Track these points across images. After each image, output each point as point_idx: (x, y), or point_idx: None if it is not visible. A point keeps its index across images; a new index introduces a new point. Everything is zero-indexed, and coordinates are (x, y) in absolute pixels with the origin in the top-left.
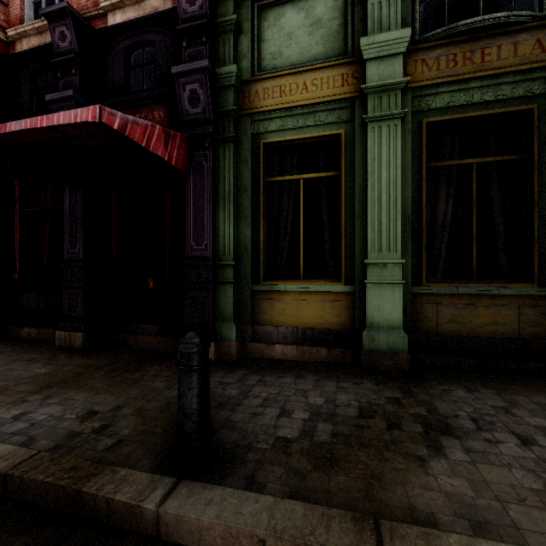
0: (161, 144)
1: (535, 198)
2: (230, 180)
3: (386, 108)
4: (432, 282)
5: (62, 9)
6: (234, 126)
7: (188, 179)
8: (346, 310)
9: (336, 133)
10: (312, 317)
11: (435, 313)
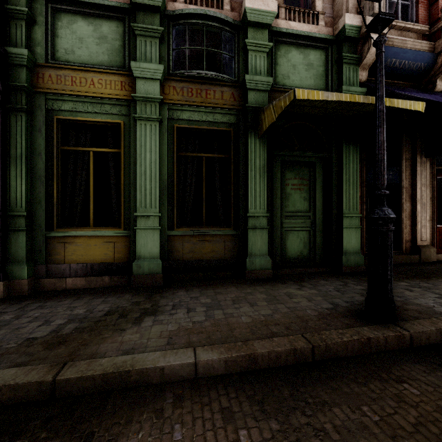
0: None
1: (232, 180)
2: (23, 144)
3: (149, 113)
4: (180, 228)
5: None
6: (27, 99)
7: None
8: (125, 248)
9: (117, 122)
10: (99, 255)
11: (182, 247)
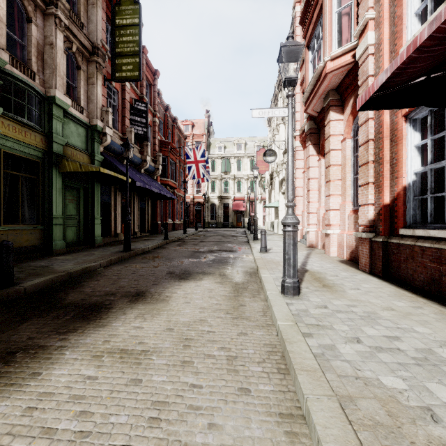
0: None
1: (40, 194)
2: None
3: None
4: (6, 225)
5: None
6: None
7: None
8: None
9: None
10: None
11: (7, 239)
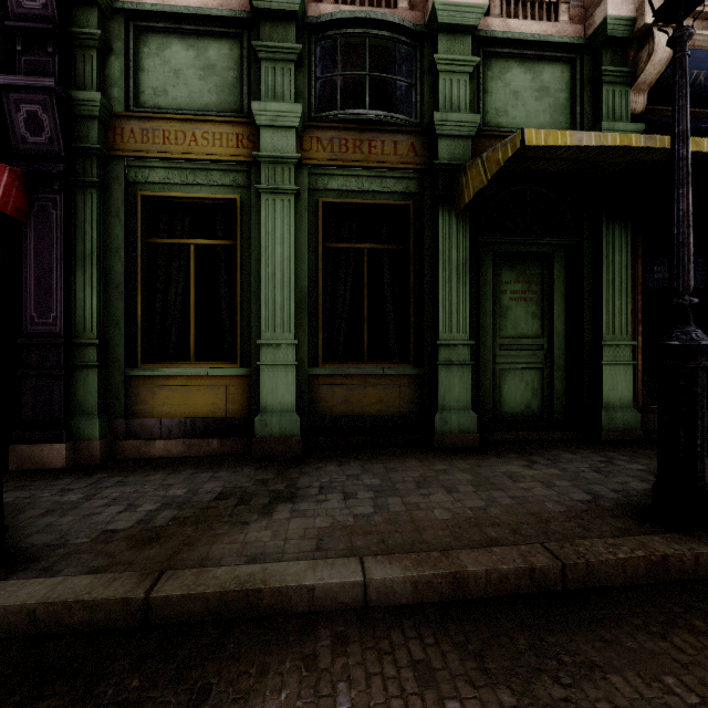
0: None
1: (411, 286)
2: (94, 236)
3: (280, 181)
4: (327, 364)
5: None
6: (99, 168)
7: (28, 229)
8: (243, 396)
9: (231, 198)
10: (204, 405)
11: (330, 394)
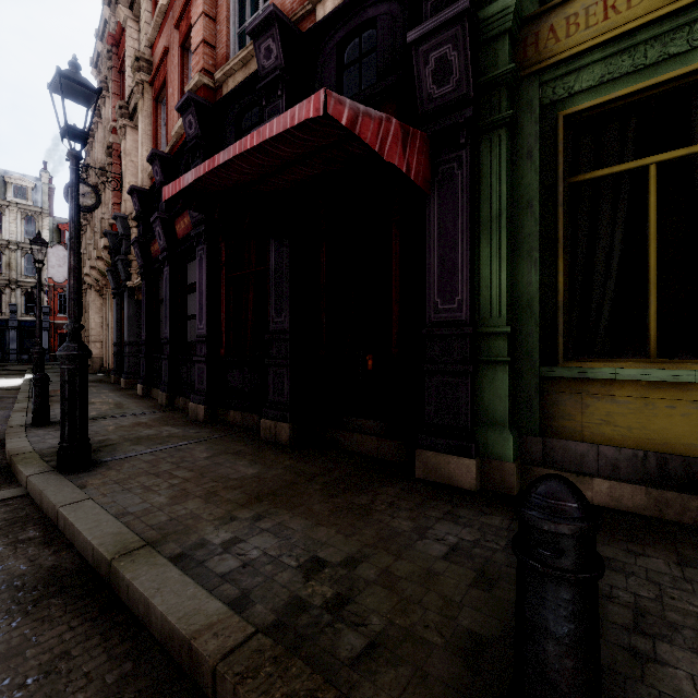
0: (398, 148)
1: None
2: (502, 191)
3: None
4: None
5: (268, 17)
6: (507, 101)
7: (430, 202)
8: None
9: None
10: (683, 435)
11: None
